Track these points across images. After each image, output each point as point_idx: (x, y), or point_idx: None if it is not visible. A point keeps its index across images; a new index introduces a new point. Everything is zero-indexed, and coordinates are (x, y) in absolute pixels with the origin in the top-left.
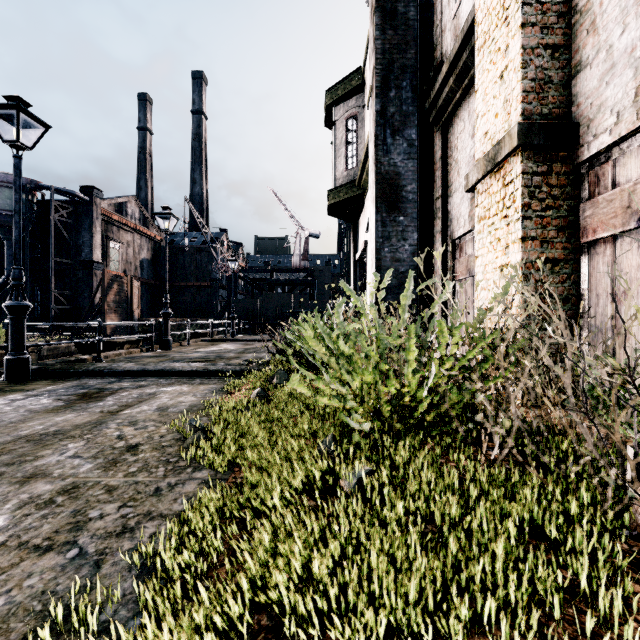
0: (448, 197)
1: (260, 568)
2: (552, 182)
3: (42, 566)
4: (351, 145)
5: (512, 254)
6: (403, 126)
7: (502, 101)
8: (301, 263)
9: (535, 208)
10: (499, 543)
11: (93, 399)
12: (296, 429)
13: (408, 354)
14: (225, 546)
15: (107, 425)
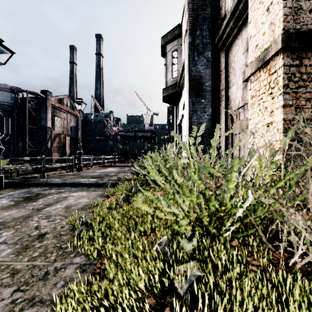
0: (228, 89)
1: None
2: (302, 71)
3: None
4: (174, 65)
5: (276, 116)
6: (204, 50)
7: (268, 24)
8: (149, 127)
9: (291, 87)
10: None
11: (31, 200)
12: (143, 228)
13: (229, 183)
14: None
15: (32, 218)
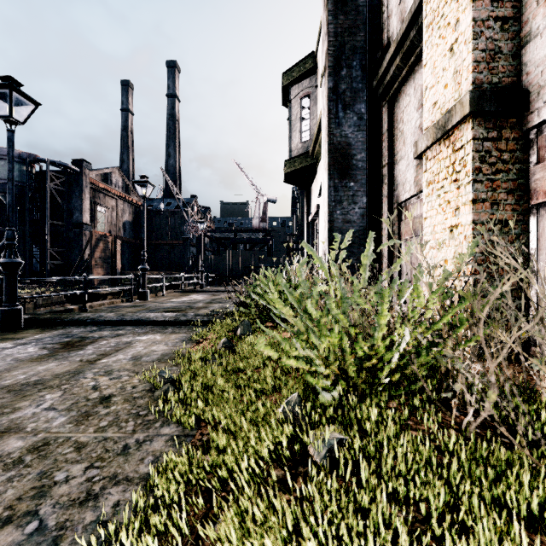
0: (394, 165)
1: None
2: (502, 147)
3: None
4: (305, 121)
5: (462, 215)
6: (353, 101)
7: (452, 72)
8: (260, 224)
9: (485, 172)
10: None
11: (75, 348)
12: (261, 385)
13: (380, 318)
14: (190, 523)
15: (84, 375)
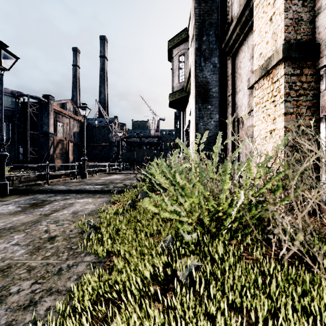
0: (235, 95)
1: None
2: (303, 80)
3: None
4: (181, 69)
5: (278, 123)
6: (210, 56)
7: (271, 34)
8: (155, 133)
9: (292, 95)
10: None
11: (38, 206)
12: (149, 229)
13: (224, 185)
14: (94, 322)
15: (41, 223)
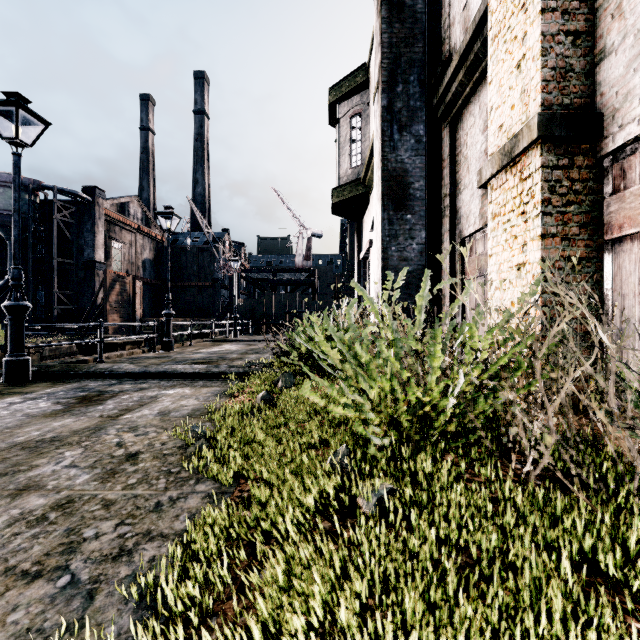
0: (457, 194)
1: (274, 611)
2: (573, 176)
3: (29, 597)
4: (355, 143)
5: (530, 252)
6: (410, 122)
7: (519, 92)
8: (303, 263)
9: (555, 203)
10: (559, 590)
11: (93, 402)
12: (305, 438)
13: (433, 360)
14: (232, 574)
15: (106, 431)
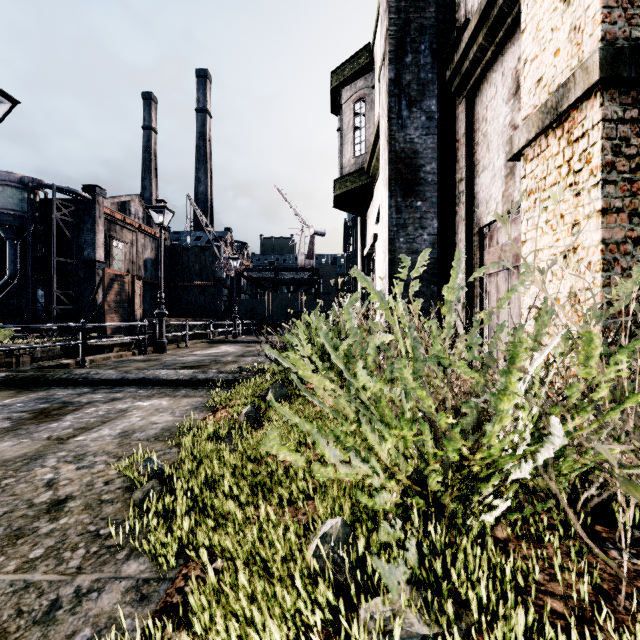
0: (474, 178)
1: None
2: None
3: None
4: (359, 130)
5: (585, 233)
6: (421, 96)
7: (567, 30)
8: (306, 262)
9: (621, 168)
10: None
11: (48, 418)
12: (286, 491)
13: (500, 399)
14: None
15: (44, 461)
